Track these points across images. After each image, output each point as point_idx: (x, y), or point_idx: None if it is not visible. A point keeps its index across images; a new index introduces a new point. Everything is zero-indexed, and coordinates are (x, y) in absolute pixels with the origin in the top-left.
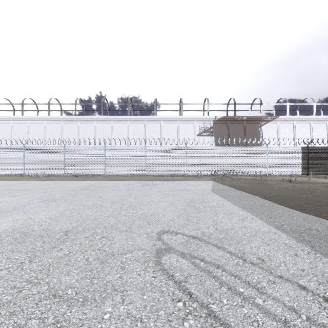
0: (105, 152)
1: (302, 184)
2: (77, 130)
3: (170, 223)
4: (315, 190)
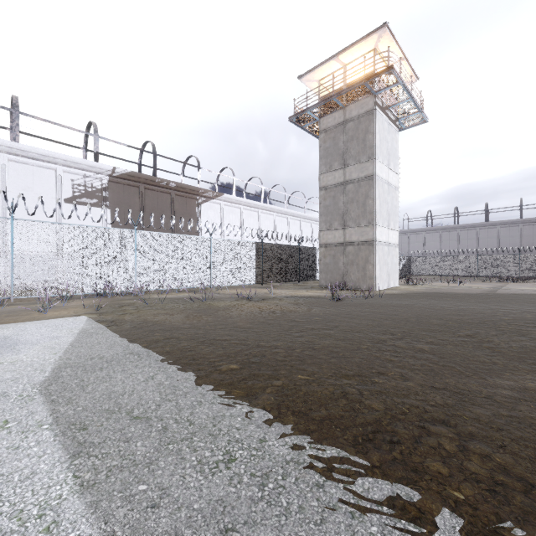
0: None
1: (267, 302)
2: None
3: None
4: (294, 314)
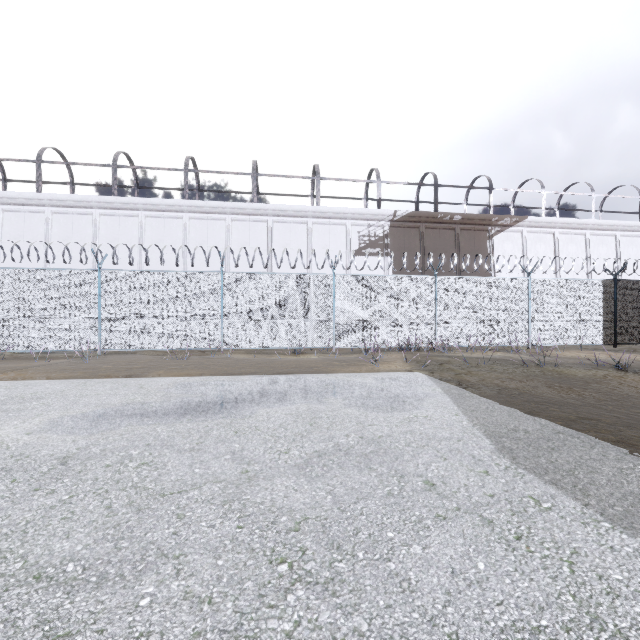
0: (99, 287)
1: None
2: (44, 231)
3: None
4: None
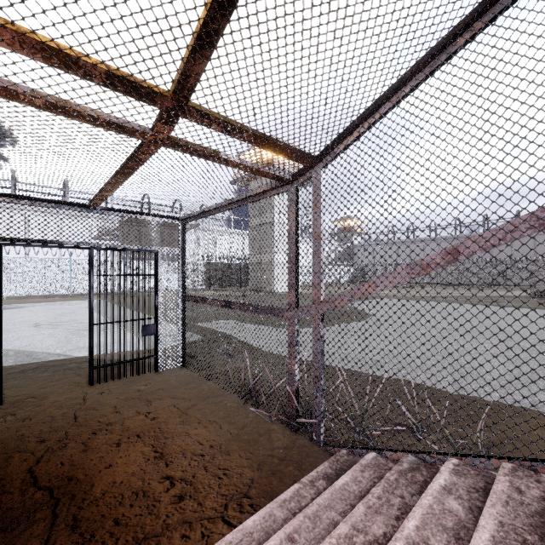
0: None
1: None
2: None
3: (42, 321)
4: None
